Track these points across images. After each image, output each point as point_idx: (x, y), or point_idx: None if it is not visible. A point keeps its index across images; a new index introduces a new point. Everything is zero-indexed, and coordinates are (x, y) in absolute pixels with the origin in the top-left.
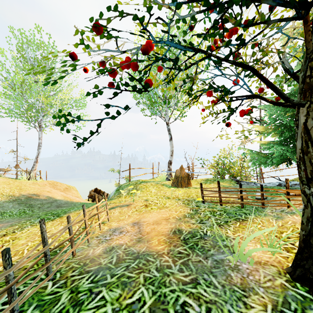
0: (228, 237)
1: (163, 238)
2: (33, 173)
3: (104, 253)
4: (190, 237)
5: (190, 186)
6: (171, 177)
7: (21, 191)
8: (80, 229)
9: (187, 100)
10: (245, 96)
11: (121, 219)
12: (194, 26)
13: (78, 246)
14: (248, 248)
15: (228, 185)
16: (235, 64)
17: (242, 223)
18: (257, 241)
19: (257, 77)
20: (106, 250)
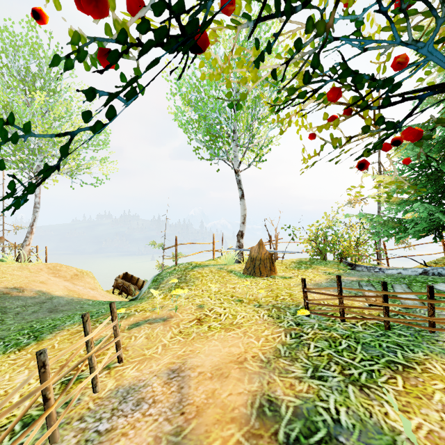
0: (396, 434)
1: (235, 435)
2: (25, 251)
3: None
4: (301, 433)
5: (275, 273)
6: (243, 258)
7: None
8: (56, 385)
9: (277, 120)
10: (435, 87)
11: (147, 357)
12: None
13: None
14: None
15: (336, 271)
16: None
17: (408, 377)
18: None
19: None
20: None
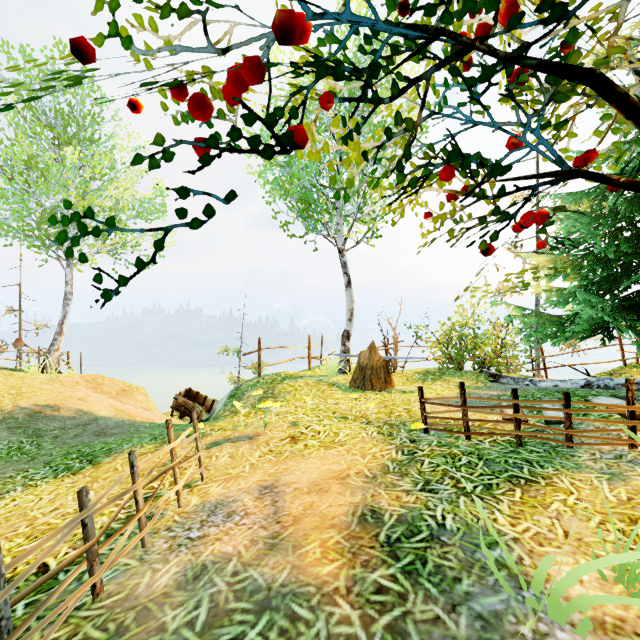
0: (501, 535)
1: (335, 537)
2: (53, 358)
3: (178, 586)
4: (402, 535)
5: (391, 387)
6: (350, 367)
7: (20, 399)
8: (133, 502)
9: None
10: (543, 175)
11: (233, 476)
12: (412, 4)
13: (111, 564)
14: (559, 571)
15: (473, 384)
16: (544, 69)
17: (528, 490)
18: (579, 549)
19: (613, 102)
20: (186, 577)
